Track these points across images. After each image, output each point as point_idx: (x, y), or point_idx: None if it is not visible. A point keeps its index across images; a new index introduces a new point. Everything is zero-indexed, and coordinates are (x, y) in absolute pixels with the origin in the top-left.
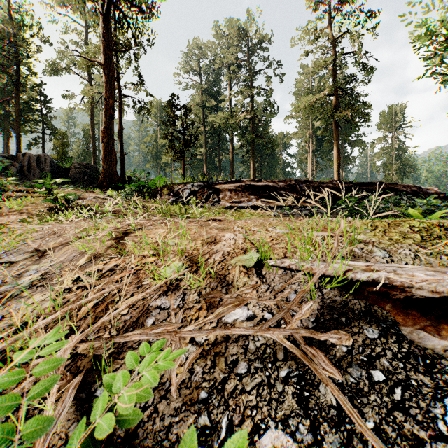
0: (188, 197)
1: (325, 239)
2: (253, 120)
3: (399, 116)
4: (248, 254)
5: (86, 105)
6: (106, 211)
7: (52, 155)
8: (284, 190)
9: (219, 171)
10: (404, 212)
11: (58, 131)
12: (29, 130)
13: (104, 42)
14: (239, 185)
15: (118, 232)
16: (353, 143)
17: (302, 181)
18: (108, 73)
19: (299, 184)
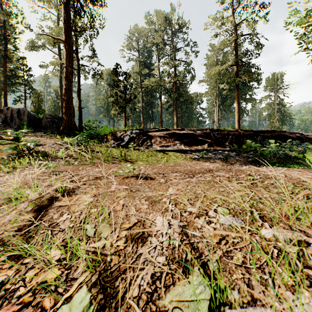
0: (128, 141)
1: (303, 255)
2: (176, 83)
3: (279, 81)
4: (190, 281)
5: (53, 72)
6: (59, 156)
7: (30, 109)
8: (201, 136)
9: (152, 119)
10: (300, 157)
11: (35, 91)
12: (14, 90)
13: (65, 24)
14: (166, 133)
15: (39, 203)
16: (247, 100)
17: (215, 130)
18: (68, 48)
19: (213, 132)
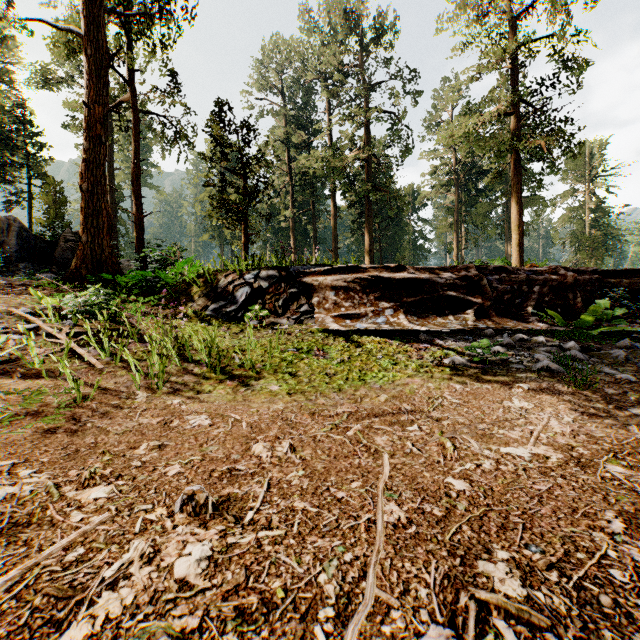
0: (246, 302)
1: None
2: (368, 162)
3: (597, 158)
4: None
5: (76, 128)
6: None
7: (37, 220)
8: (454, 288)
9: (314, 245)
10: None
11: (48, 181)
12: (4, 179)
13: None
14: (354, 279)
15: None
16: (526, 200)
17: (492, 269)
18: (92, 54)
19: (486, 275)
